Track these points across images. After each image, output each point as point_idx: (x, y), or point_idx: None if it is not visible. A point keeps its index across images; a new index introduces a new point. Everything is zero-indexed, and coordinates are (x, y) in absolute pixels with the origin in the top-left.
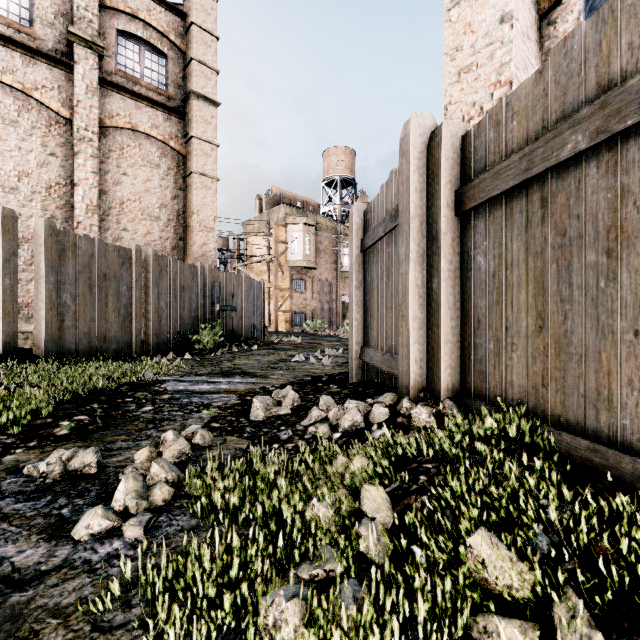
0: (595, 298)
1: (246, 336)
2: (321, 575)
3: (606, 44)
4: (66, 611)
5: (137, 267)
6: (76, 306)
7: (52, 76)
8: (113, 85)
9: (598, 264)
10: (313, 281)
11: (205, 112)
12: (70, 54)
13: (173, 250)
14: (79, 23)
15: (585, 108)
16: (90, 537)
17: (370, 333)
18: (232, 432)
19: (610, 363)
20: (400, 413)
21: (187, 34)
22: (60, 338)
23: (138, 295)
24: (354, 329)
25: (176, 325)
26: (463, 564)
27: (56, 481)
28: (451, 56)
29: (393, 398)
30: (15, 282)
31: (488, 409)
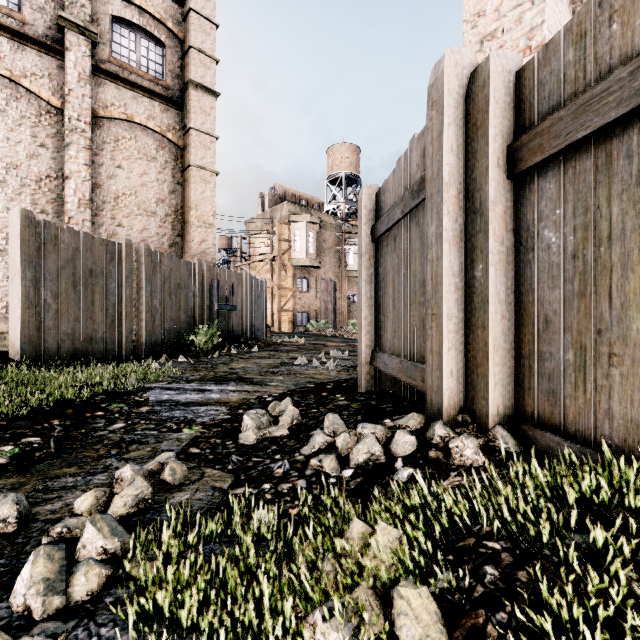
0: None
1: (247, 337)
2: None
3: None
4: None
5: (127, 263)
6: (58, 305)
7: (42, 63)
8: (107, 73)
9: None
10: (317, 280)
11: (204, 103)
12: (62, 40)
13: (171, 247)
14: (71, 8)
15: None
16: None
17: (383, 335)
18: (213, 462)
19: None
20: (432, 443)
21: (185, 21)
22: (39, 340)
23: (129, 293)
24: (364, 330)
25: (171, 325)
26: None
27: None
28: (472, 23)
29: (420, 421)
30: None
31: (567, 447)
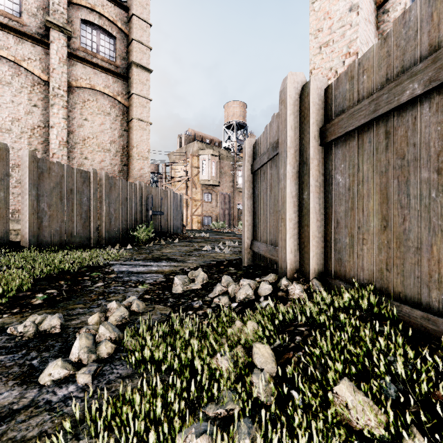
0: (428, 205)
1: (170, 233)
2: (223, 413)
3: (436, 15)
4: (29, 442)
5: (94, 184)
6: (51, 212)
7: (35, 51)
8: (78, 57)
9: (430, 180)
10: (217, 194)
11: (142, 76)
12: (48, 36)
13: (120, 173)
14: (54, 14)
15: (420, 63)
16: (52, 382)
17: (258, 231)
18: (159, 302)
19: (440, 254)
20: (280, 289)
21: (129, 22)
22: (39, 234)
23: (95, 204)
24: (246, 228)
25: (121, 225)
26: (331, 407)
27: (30, 339)
28: (314, 35)
29: (275, 278)
30: (7, 195)
31: (345, 286)
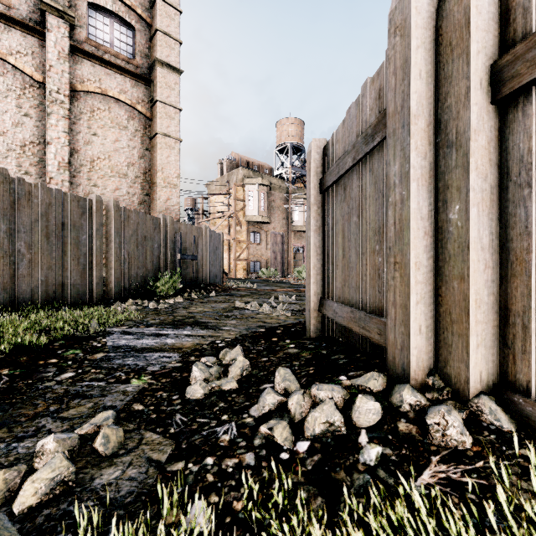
0: None
1: (206, 283)
2: None
3: None
4: None
5: (98, 217)
6: (31, 254)
7: (26, 43)
8: (84, 52)
9: None
10: (267, 234)
11: (169, 79)
12: (43, 23)
13: (140, 204)
14: None
15: None
16: None
17: (332, 283)
18: (155, 423)
19: None
20: (399, 411)
21: (153, 8)
22: (13, 286)
23: (99, 244)
24: (312, 278)
25: (138, 273)
26: None
27: None
28: None
29: (382, 381)
30: None
31: None
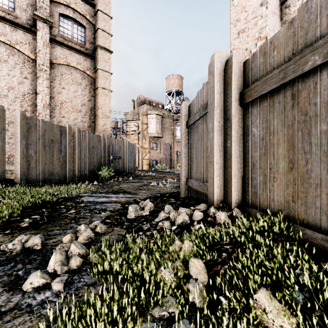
0: (326, 151)
1: (126, 172)
2: (166, 315)
3: None
4: None
5: (69, 136)
6: (37, 156)
7: (25, 37)
8: (57, 42)
9: None
10: (161, 144)
11: (105, 56)
12: (35, 26)
13: (88, 127)
14: (39, 9)
15: (320, 40)
16: (32, 289)
17: (191, 171)
18: (117, 225)
19: None
20: (209, 215)
21: (96, 15)
22: (28, 173)
23: (69, 151)
24: (183, 169)
25: (89, 166)
26: (252, 311)
27: (17, 254)
28: (234, 24)
29: (205, 206)
30: (4, 144)
31: (259, 214)
